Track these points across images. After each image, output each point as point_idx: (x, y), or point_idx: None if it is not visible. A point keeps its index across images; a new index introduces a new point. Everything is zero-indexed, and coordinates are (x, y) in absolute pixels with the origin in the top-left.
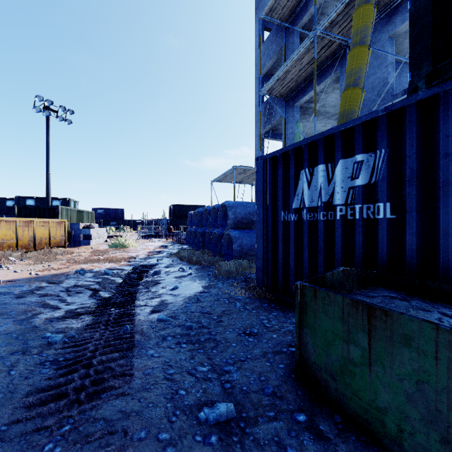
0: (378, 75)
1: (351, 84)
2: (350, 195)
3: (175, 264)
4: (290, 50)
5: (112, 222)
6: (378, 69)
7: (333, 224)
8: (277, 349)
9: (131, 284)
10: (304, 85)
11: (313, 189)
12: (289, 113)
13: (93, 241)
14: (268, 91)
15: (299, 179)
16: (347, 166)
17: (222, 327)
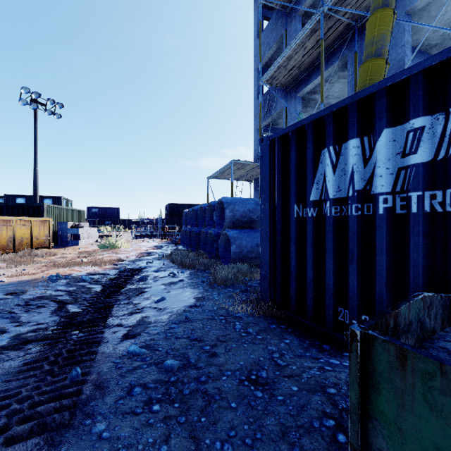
0: (392, 57)
1: (372, 54)
2: (401, 179)
3: (166, 267)
4: (292, 37)
5: (107, 221)
6: (392, 50)
7: (372, 221)
8: (303, 421)
9: (110, 294)
10: (307, 73)
11: (340, 174)
12: (291, 104)
13: (82, 241)
14: (269, 80)
15: (319, 161)
16: (396, 137)
17: (216, 366)
